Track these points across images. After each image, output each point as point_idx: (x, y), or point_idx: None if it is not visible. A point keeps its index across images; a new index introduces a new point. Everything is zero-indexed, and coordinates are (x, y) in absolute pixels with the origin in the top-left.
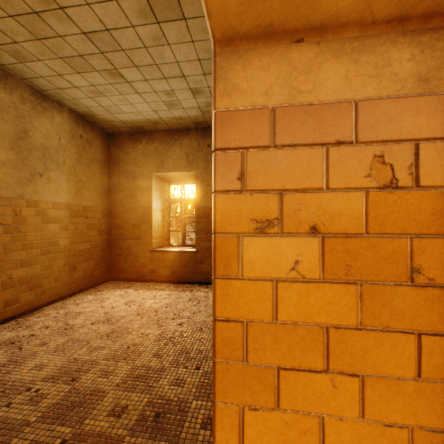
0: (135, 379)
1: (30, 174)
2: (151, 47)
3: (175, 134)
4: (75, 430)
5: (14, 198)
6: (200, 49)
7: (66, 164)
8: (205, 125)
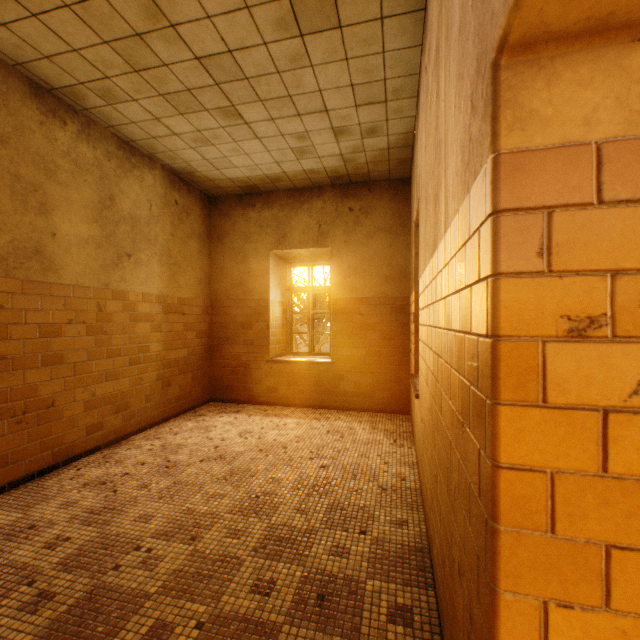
0: (277, 542)
1: (117, 255)
2: (286, 71)
3: (302, 195)
4: (212, 610)
5: (99, 288)
6: (356, 70)
7: (158, 240)
8: (346, 180)
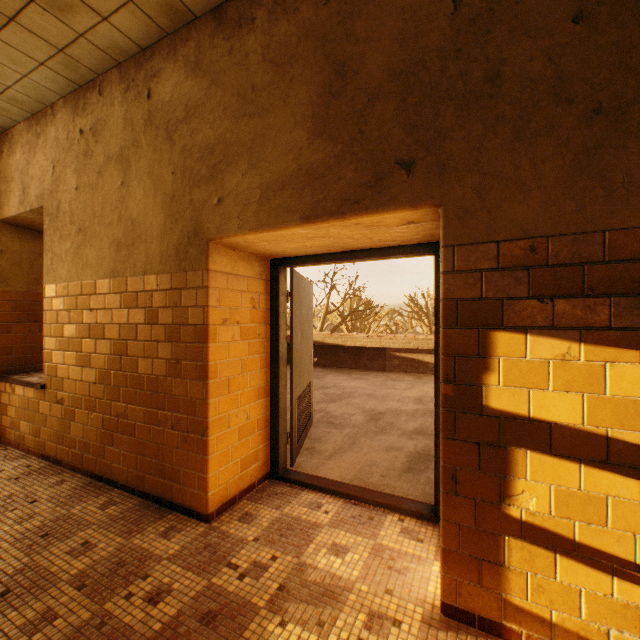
0: None
1: None
2: None
3: None
4: None
5: None
6: None
7: None
8: None
